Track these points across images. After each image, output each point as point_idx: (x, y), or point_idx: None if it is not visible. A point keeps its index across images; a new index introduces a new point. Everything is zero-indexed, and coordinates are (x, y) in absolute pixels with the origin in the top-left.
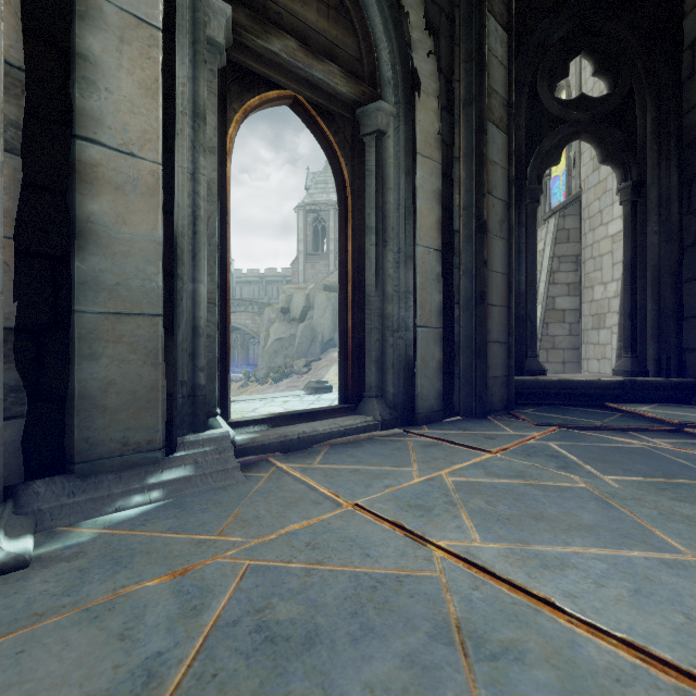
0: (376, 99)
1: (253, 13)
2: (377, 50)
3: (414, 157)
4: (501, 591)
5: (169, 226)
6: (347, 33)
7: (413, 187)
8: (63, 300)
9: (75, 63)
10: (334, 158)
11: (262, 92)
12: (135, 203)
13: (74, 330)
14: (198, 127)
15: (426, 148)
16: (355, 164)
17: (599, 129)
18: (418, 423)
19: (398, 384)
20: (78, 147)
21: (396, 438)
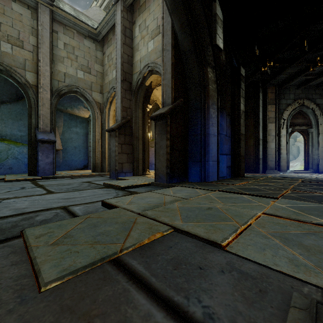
0: (311, 127)
1: (293, 126)
2: (311, 121)
3: (318, 134)
4: (320, 176)
5: (286, 151)
6: (306, 119)
7: (318, 139)
8: (279, 158)
9: (280, 141)
10: (303, 136)
11: (293, 132)
12: (284, 150)
13: (280, 160)
14: (288, 141)
15: (321, 132)
16: (307, 136)
17: None
18: (319, 173)
19: (315, 167)
20: (280, 147)
21: (314, 174)
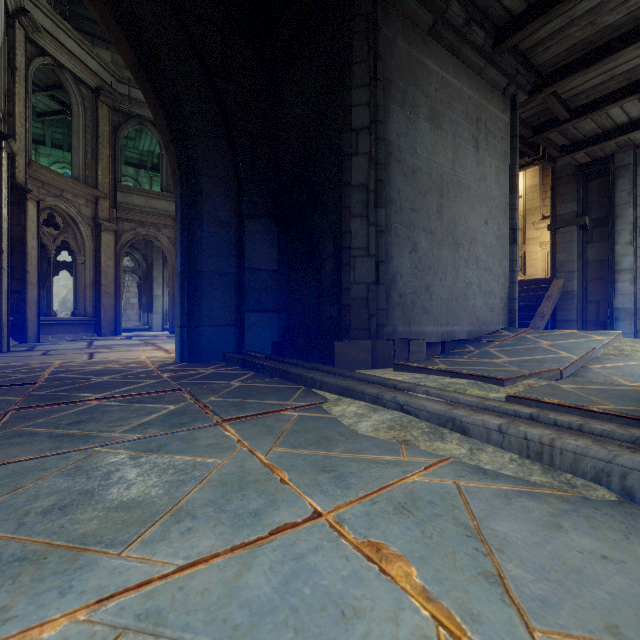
0: None
1: None
2: None
3: None
4: None
5: None
6: None
7: None
8: None
9: None
10: None
11: None
12: None
13: None
14: None
15: None
16: None
17: (69, 269)
18: None
19: None
20: None
21: None
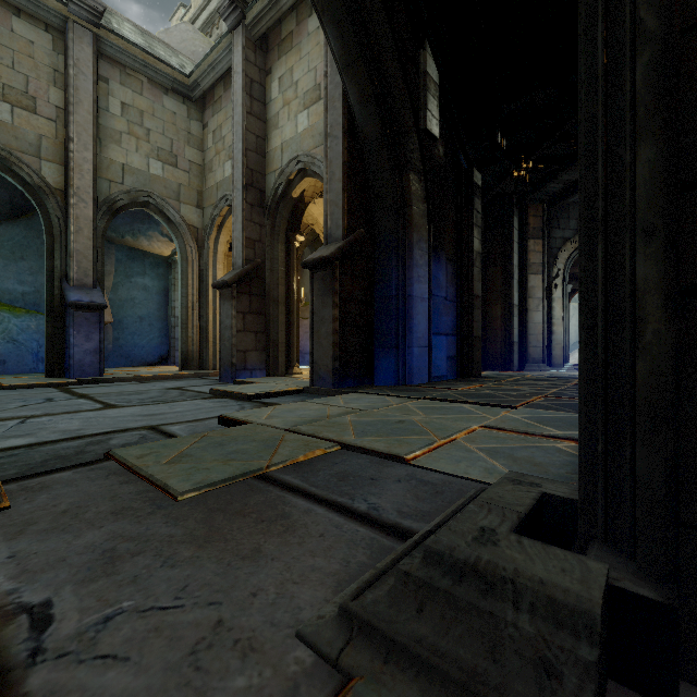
0: None
1: (575, 281)
2: None
3: None
4: None
5: (563, 329)
6: None
7: None
8: (550, 342)
9: (552, 308)
10: None
11: (575, 292)
12: (559, 327)
13: (552, 346)
14: (566, 310)
15: None
16: None
17: None
18: None
19: None
20: (552, 320)
21: None
